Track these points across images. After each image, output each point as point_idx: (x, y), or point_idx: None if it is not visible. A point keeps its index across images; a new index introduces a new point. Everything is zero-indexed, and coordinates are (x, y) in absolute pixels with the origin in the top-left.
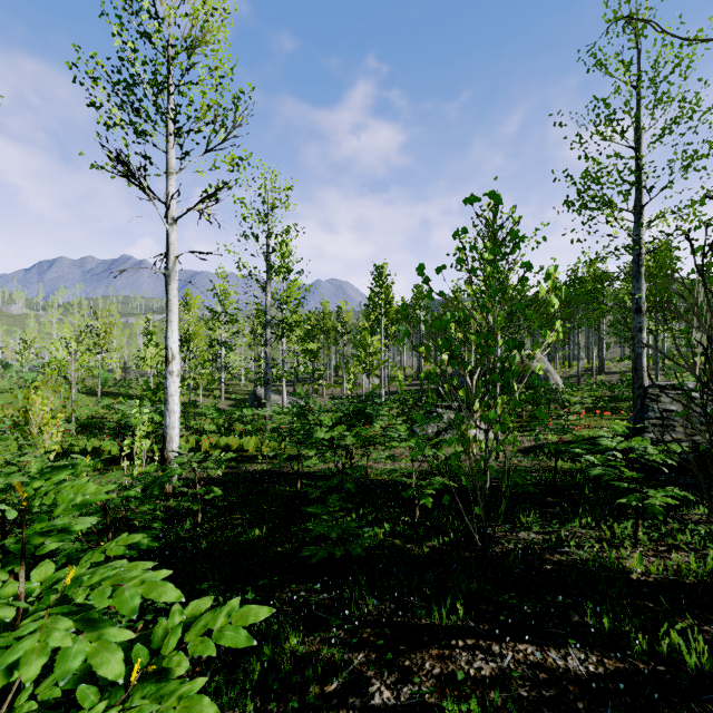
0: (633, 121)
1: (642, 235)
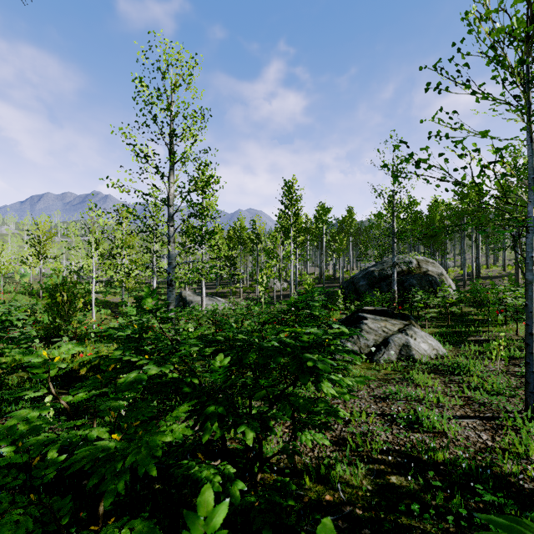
0: None
1: None
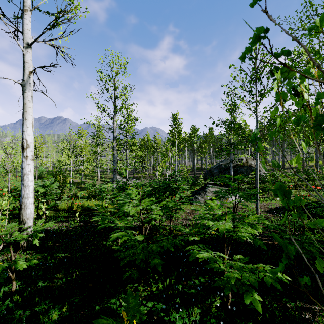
0: None
1: None
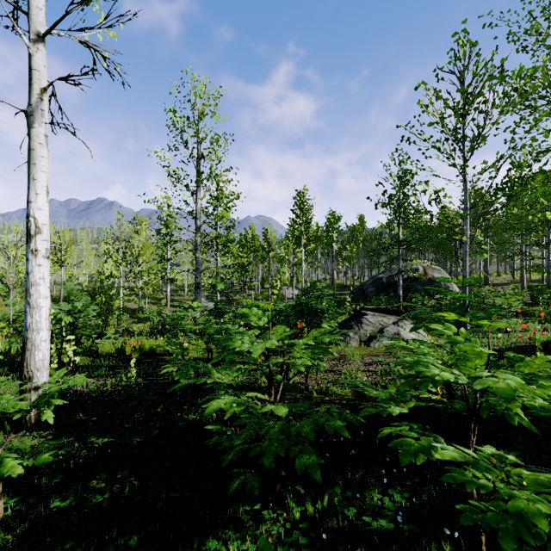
0: None
1: None
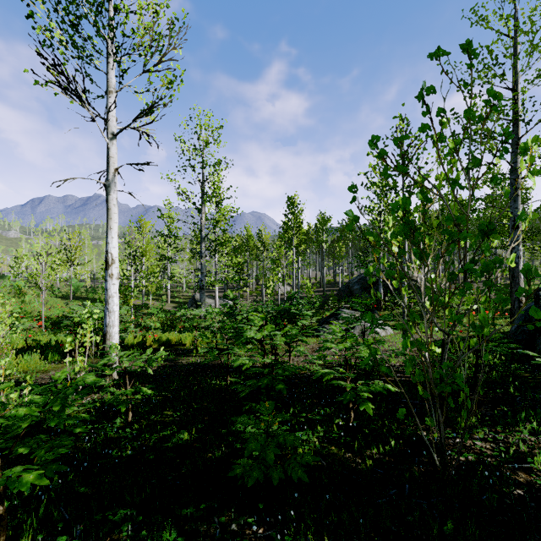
0: (513, 65)
1: (518, 163)
